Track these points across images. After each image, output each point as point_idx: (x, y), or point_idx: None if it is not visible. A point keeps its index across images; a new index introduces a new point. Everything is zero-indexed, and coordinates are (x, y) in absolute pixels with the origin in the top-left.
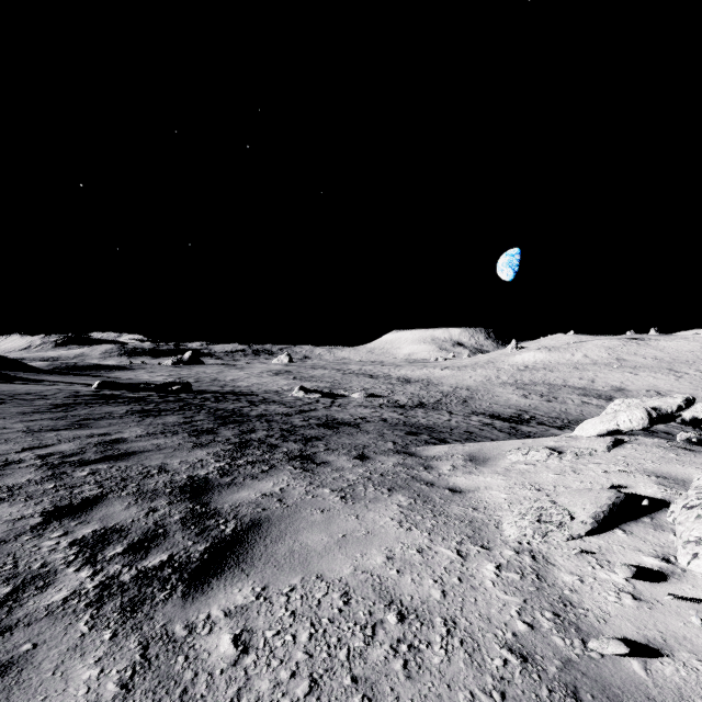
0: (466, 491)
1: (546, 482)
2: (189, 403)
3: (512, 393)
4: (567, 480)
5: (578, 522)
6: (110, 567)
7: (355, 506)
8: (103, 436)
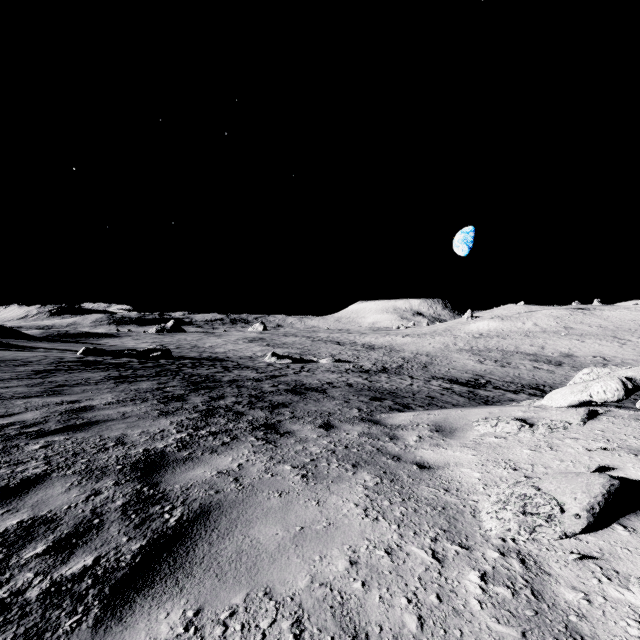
0: (435, 468)
1: (522, 459)
2: (166, 368)
3: (469, 358)
4: (545, 458)
5: (570, 516)
6: (20, 576)
7: (317, 487)
8: (73, 403)
